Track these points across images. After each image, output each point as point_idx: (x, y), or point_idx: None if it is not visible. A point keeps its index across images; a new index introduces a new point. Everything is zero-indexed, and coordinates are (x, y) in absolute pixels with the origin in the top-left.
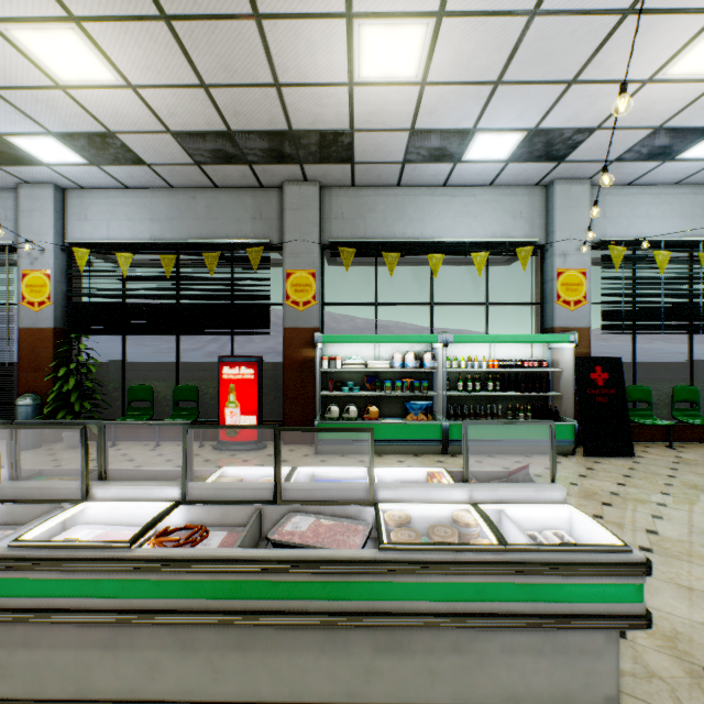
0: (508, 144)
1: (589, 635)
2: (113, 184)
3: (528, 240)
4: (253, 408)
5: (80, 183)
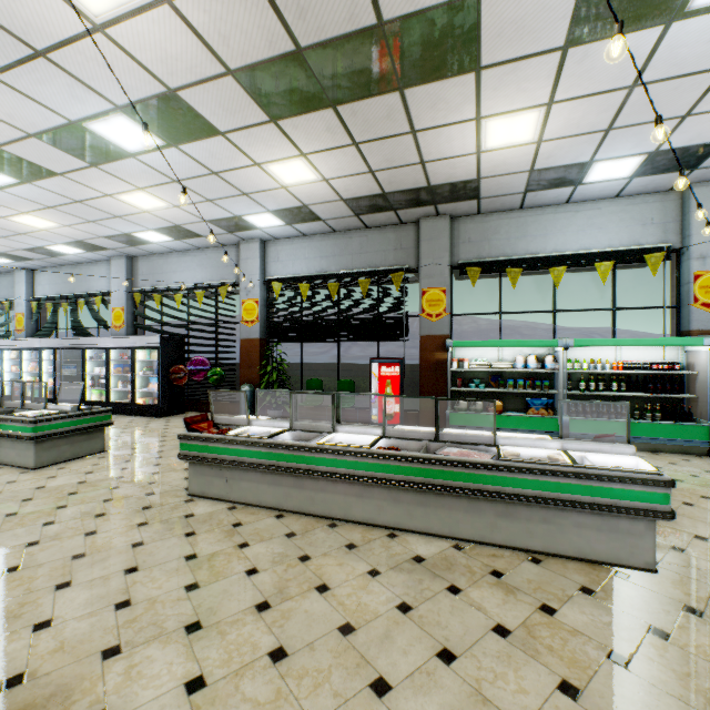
0: (629, 165)
1: (633, 524)
2: (296, 234)
3: (659, 245)
4: (396, 399)
5: (276, 236)
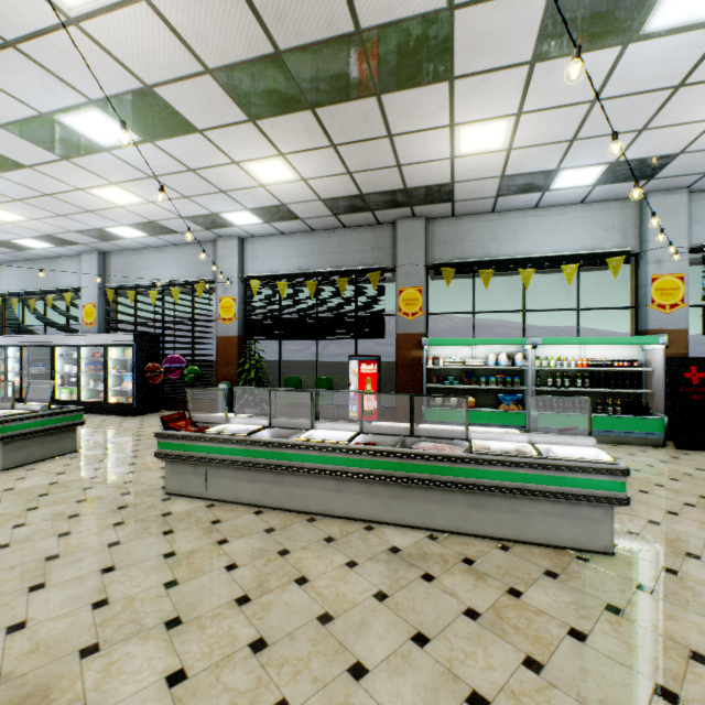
0: (592, 174)
1: (593, 510)
2: (275, 232)
3: (620, 250)
4: (374, 396)
5: (254, 234)
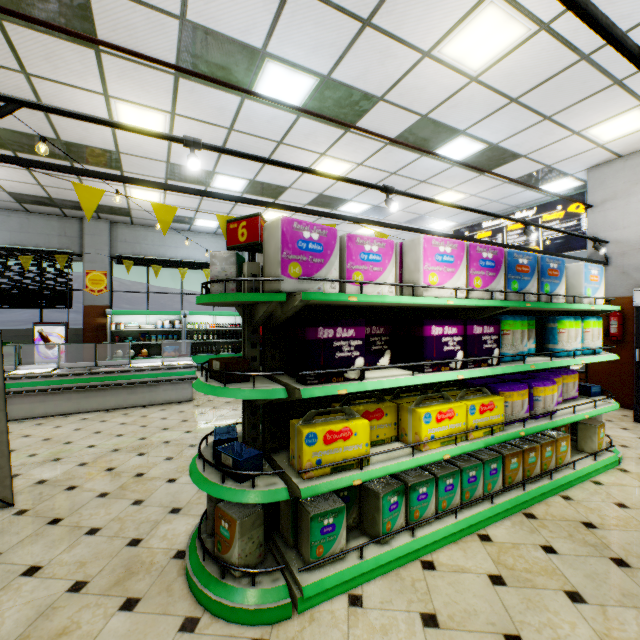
0: (214, 224)
1: (185, 384)
2: None
3: None
4: (62, 354)
5: None
